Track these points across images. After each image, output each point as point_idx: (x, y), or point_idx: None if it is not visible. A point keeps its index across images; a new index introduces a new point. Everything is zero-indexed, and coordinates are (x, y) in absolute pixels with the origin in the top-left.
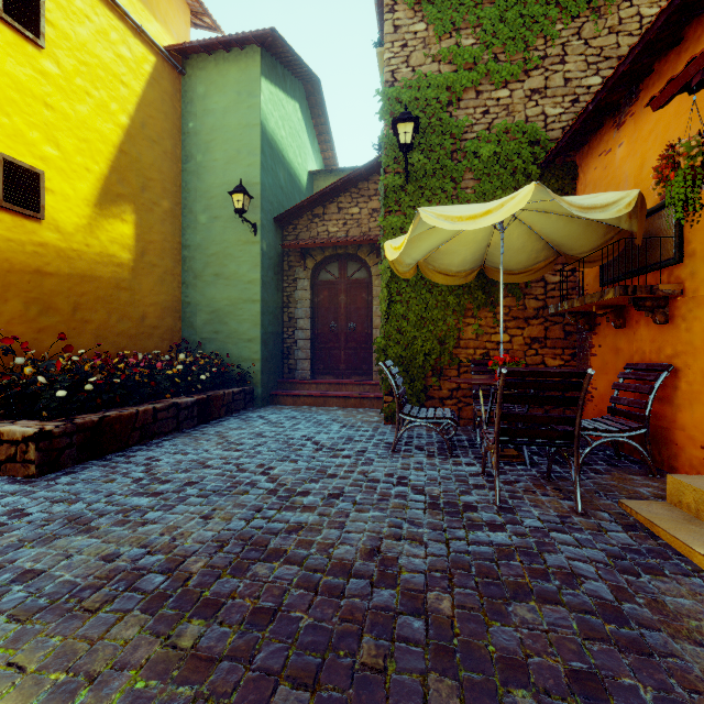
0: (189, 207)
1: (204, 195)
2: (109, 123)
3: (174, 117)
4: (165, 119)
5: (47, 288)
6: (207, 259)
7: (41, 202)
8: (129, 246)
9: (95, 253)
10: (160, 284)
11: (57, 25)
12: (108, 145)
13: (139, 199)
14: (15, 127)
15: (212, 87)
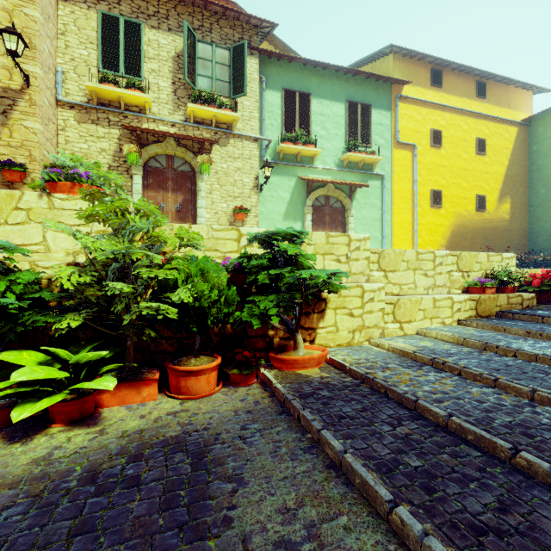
0: (533, 187)
1: (542, 179)
2: (501, 167)
3: (524, 148)
4: (521, 152)
5: (486, 233)
6: (545, 210)
7: (485, 206)
8: (508, 213)
9: (497, 218)
10: (519, 226)
11: (488, 144)
12: (501, 176)
13: (511, 192)
14: (479, 184)
15: (548, 126)
